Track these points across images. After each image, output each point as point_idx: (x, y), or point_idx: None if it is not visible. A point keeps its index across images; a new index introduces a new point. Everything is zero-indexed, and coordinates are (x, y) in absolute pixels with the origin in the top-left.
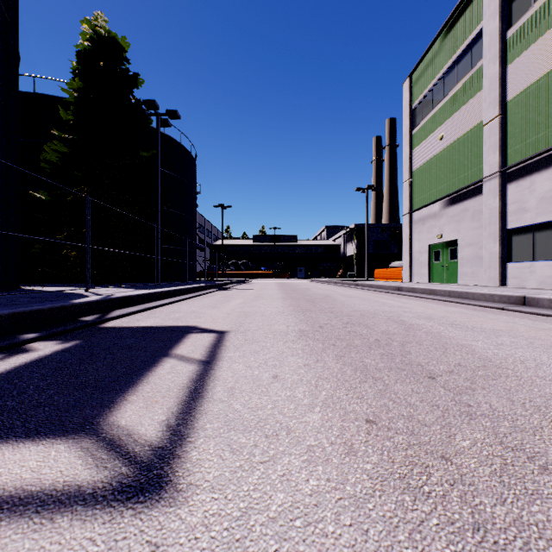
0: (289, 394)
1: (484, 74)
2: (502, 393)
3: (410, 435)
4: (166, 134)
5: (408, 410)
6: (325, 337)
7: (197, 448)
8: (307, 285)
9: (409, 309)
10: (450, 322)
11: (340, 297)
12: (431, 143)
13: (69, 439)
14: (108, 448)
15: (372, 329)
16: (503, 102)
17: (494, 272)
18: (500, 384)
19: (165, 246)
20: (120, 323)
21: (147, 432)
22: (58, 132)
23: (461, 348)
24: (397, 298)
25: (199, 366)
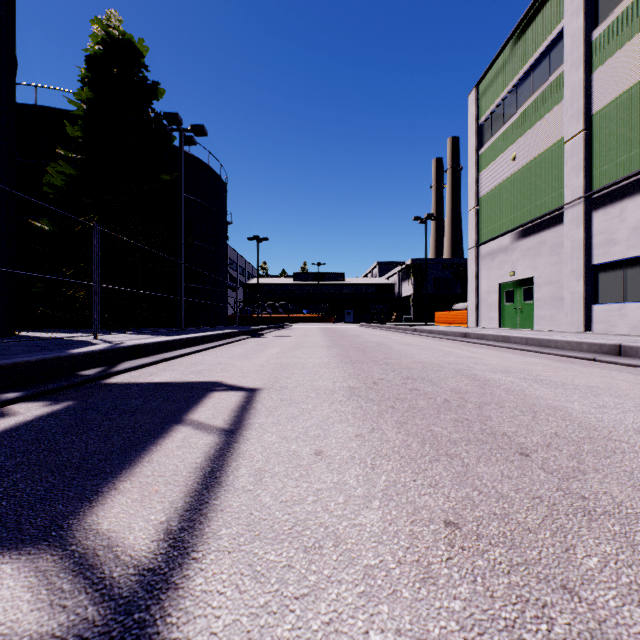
0: (337, 480)
1: (565, 82)
2: (623, 478)
3: (511, 548)
4: (192, 155)
5: (501, 504)
6: (381, 397)
7: (203, 570)
8: (356, 330)
9: (480, 360)
10: (533, 376)
11: (396, 345)
12: (502, 164)
13: (22, 555)
14: (74, 570)
15: (438, 385)
16: (587, 115)
17: (577, 316)
18: (617, 464)
19: (190, 285)
20: (128, 377)
21: (136, 542)
22: (64, 151)
23: (553, 411)
24: (464, 347)
25: (220, 438)
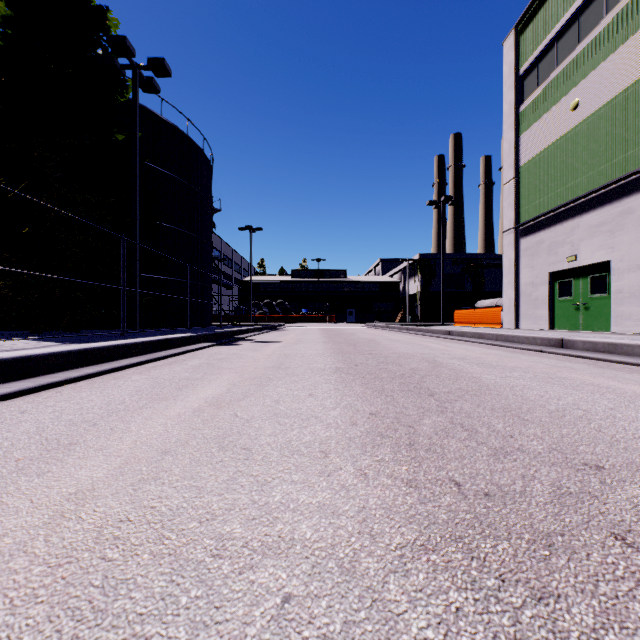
0: None
1: None
2: None
3: None
4: (165, 119)
5: None
6: None
7: None
8: (366, 332)
9: None
10: None
11: (468, 366)
12: (555, 118)
13: None
14: None
15: None
16: None
17: None
18: None
19: (162, 277)
20: None
21: None
22: None
23: None
24: (624, 374)
25: None
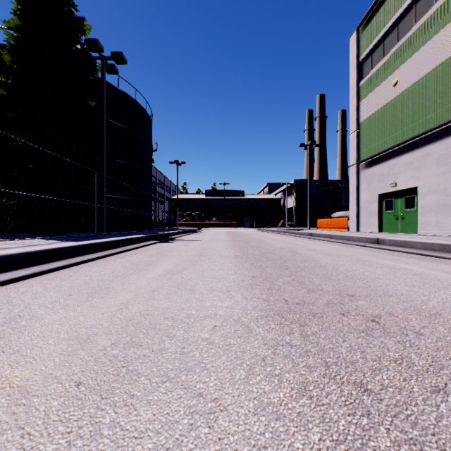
0: None
1: None
2: None
3: None
4: (120, 90)
5: None
6: None
7: None
8: (256, 234)
9: None
10: None
11: (314, 254)
12: (383, 91)
13: None
14: None
15: None
16: None
17: None
18: None
19: (118, 196)
20: None
21: None
22: None
23: None
24: (403, 258)
25: None
